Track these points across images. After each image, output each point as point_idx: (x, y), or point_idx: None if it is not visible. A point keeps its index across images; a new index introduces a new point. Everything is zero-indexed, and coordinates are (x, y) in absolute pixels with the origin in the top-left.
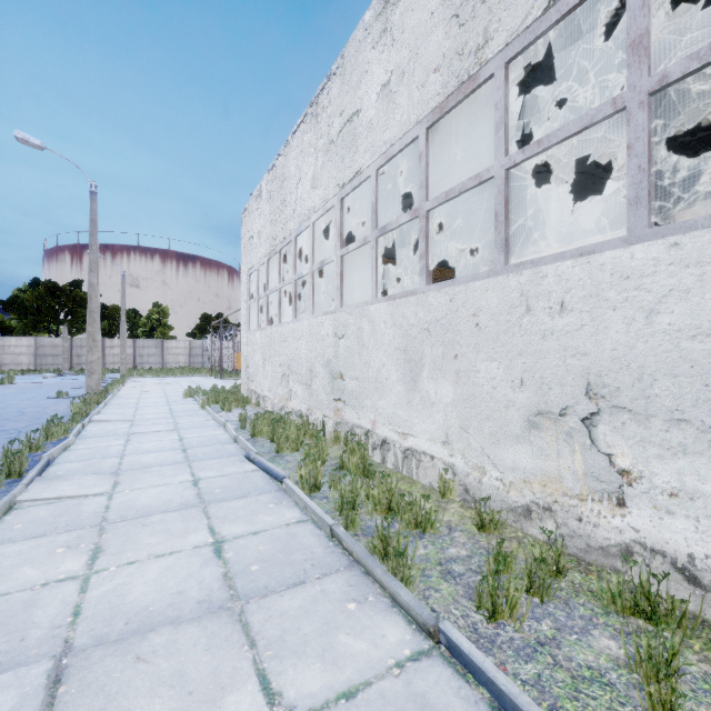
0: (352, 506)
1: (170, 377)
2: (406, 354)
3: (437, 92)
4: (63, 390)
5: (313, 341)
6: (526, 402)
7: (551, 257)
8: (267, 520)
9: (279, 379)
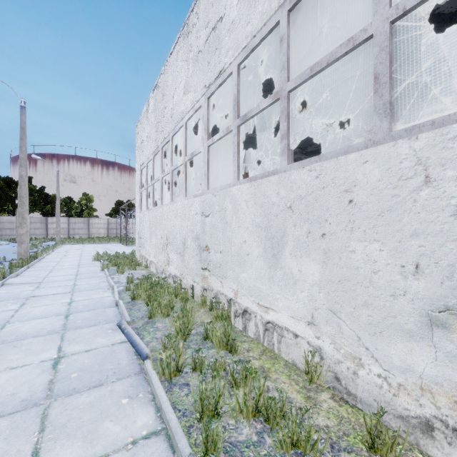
0: (214, 407)
1: (91, 244)
2: (267, 232)
3: None
4: (6, 255)
5: (185, 219)
6: (424, 293)
7: None
8: (111, 432)
9: (160, 248)
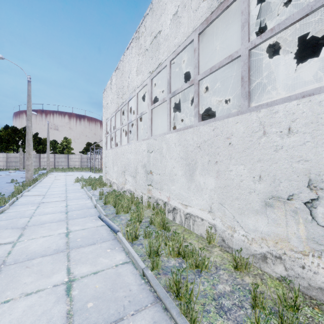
0: (156, 252)
1: (71, 172)
2: (186, 161)
3: (205, 12)
4: (16, 179)
5: (137, 154)
6: (263, 190)
7: (281, 100)
8: (104, 262)
9: (120, 173)
